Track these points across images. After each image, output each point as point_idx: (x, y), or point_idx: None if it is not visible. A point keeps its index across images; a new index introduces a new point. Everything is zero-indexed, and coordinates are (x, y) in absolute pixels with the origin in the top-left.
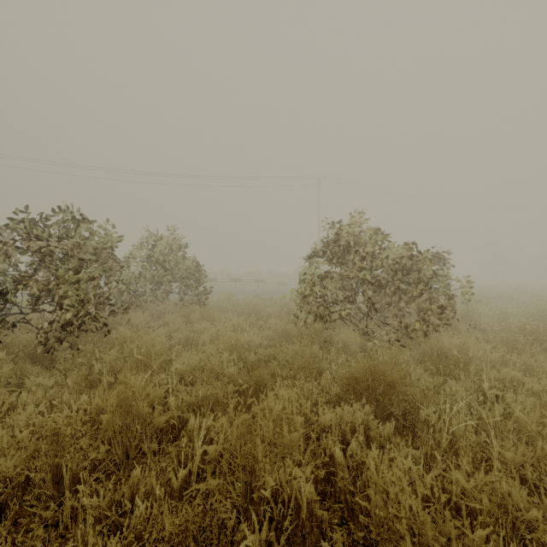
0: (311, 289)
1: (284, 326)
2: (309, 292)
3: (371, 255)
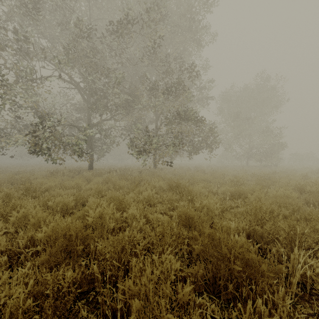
0: None
1: None
2: None
3: None
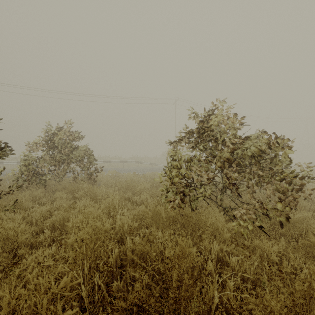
0: (178, 171)
1: (153, 207)
2: (177, 175)
3: (229, 141)
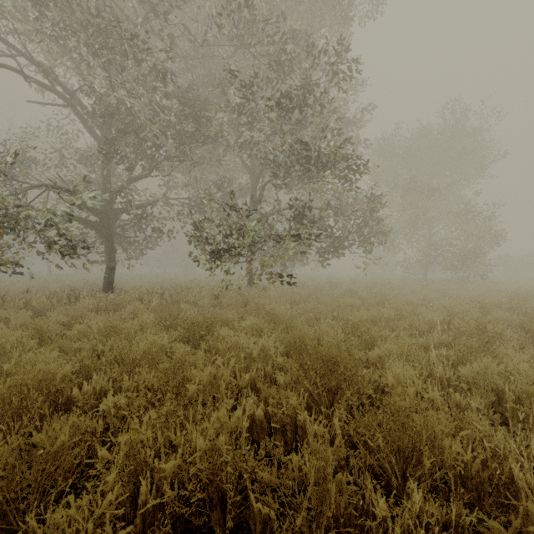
0: None
1: None
2: None
3: None
